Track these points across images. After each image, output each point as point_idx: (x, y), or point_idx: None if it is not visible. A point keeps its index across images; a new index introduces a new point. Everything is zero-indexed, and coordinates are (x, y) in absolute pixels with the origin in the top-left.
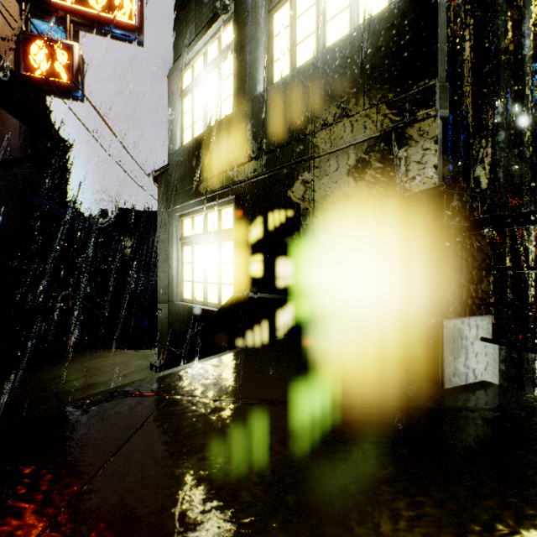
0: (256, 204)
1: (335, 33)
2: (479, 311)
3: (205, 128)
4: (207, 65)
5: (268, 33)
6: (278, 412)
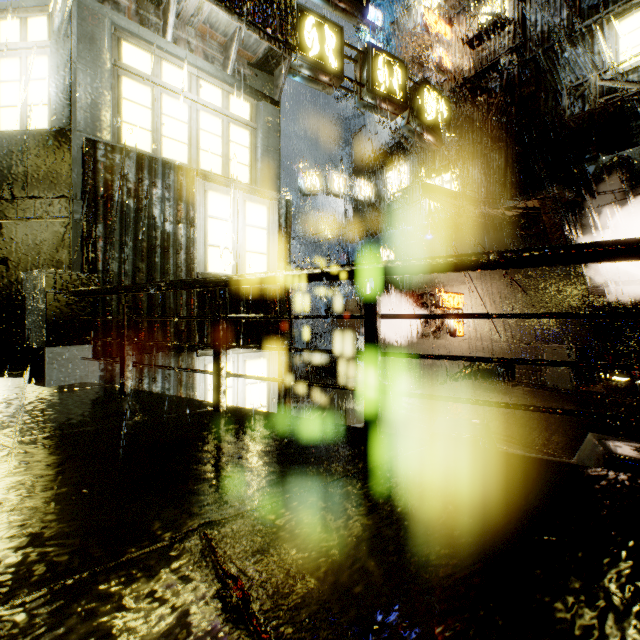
0: None
1: (8, 121)
2: (82, 343)
3: None
4: None
5: None
6: None
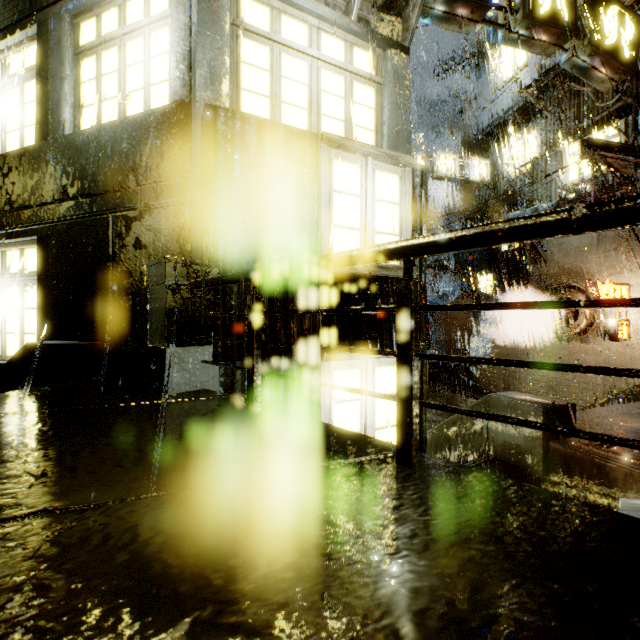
0: (60, 249)
1: (133, 107)
2: (202, 343)
3: (4, 150)
4: (6, 76)
5: (75, 76)
6: (2, 417)
